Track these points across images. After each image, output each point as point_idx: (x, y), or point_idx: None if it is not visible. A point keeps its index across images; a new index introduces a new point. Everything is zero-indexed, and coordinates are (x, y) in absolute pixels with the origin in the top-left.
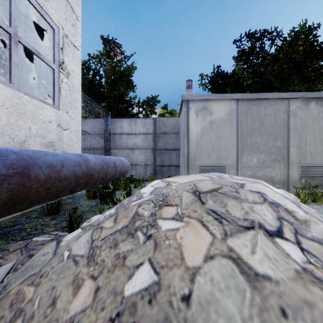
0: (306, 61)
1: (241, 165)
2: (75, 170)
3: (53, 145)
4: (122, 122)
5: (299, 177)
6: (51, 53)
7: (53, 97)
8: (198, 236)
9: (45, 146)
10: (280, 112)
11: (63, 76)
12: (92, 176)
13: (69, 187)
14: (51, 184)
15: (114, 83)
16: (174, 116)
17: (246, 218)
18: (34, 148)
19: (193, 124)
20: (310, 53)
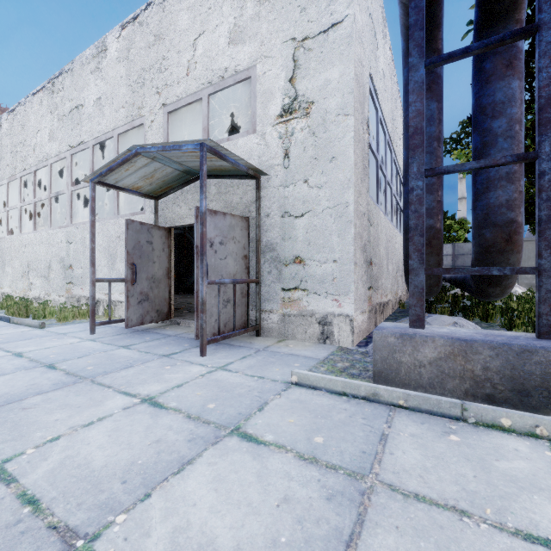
0: None
1: (521, 277)
2: None
3: None
4: None
5: None
6: None
7: None
8: None
9: None
10: None
11: None
12: None
13: None
14: None
15: None
16: (465, 227)
17: None
18: None
19: None
20: None
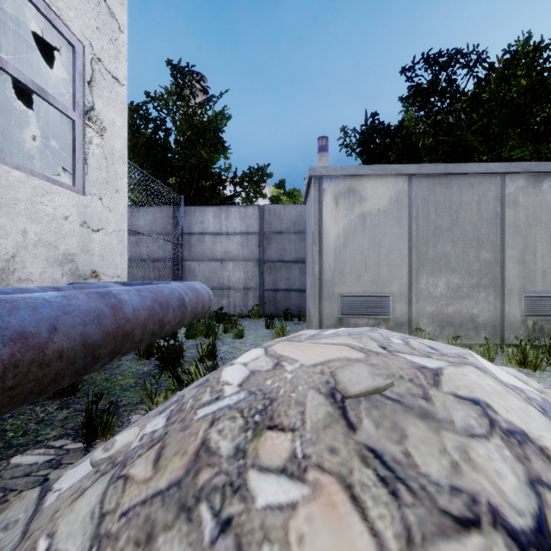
0: (533, 106)
1: (418, 295)
2: (87, 332)
3: (73, 260)
4: (204, 213)
5: (522, 316)
6: (69, 91)
7: (72, 171)
8: (340, 539)
9: (56, 262)
10: (487, 199)
11: (92, 134)
12: (128, 337)
13: (71, 371)
14: (19, 378)
15: (192, 143)
16: (297, 201)
17: (455, 487)
18: (33, 267)
19: (329, 219)
20: (539, 90)
